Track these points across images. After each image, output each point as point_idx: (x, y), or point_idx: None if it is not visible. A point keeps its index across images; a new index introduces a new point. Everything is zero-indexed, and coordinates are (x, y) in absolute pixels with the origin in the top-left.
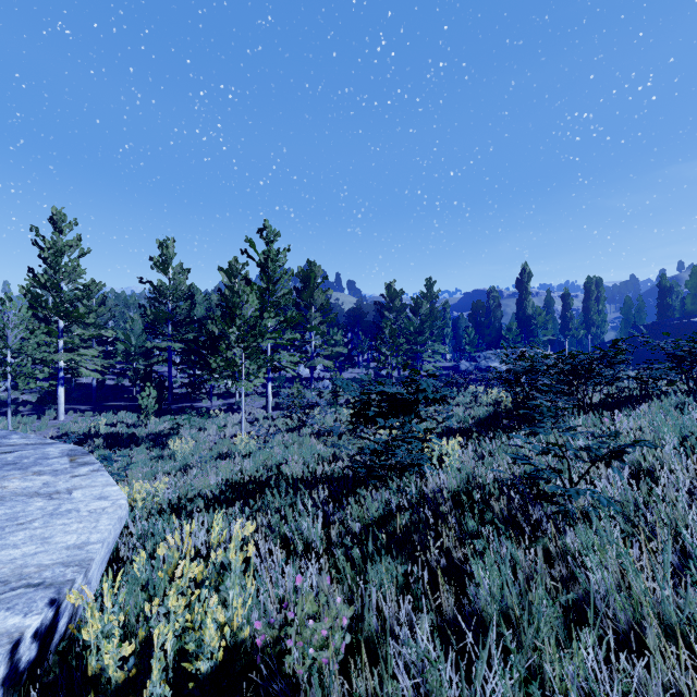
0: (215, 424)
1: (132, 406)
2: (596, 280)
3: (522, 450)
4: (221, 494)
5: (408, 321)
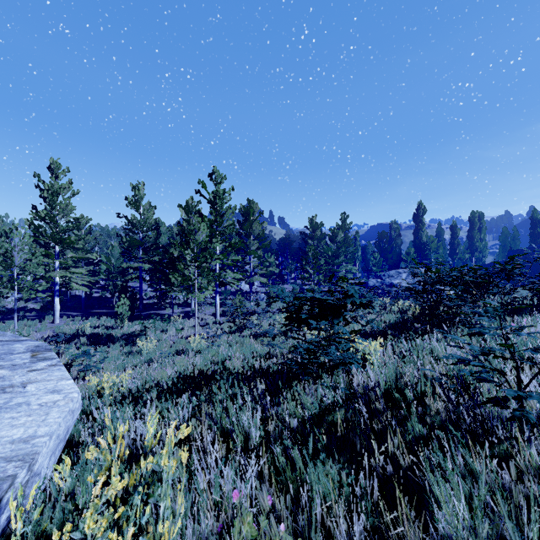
0: (174, 327)
1: (111, 313)
2: (478, 214)
3: (437, 350)
4: (174, 386)
5: (327, 247)
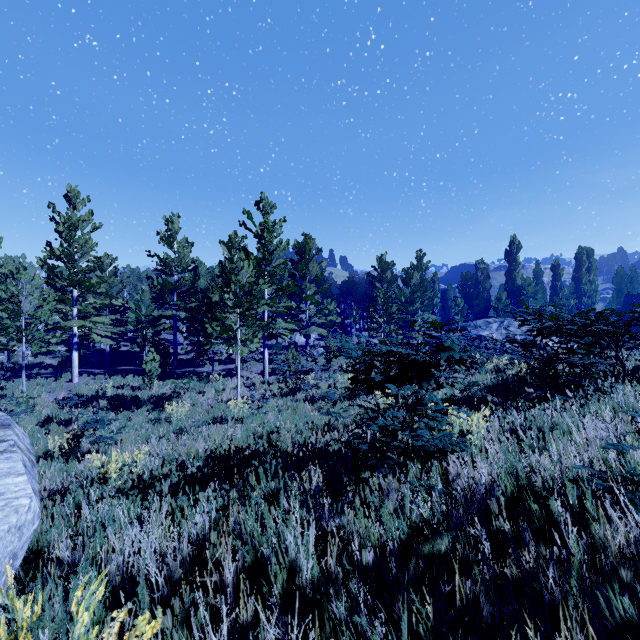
0: (214, 388)
1: (140, 370)
2: (586, 251)
3: (566, 427)
4: (199, 470)
5: (399, 292)
